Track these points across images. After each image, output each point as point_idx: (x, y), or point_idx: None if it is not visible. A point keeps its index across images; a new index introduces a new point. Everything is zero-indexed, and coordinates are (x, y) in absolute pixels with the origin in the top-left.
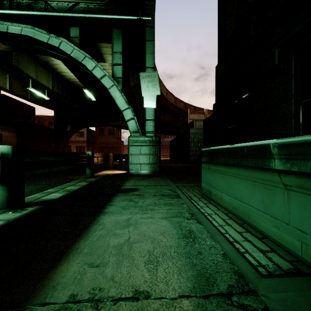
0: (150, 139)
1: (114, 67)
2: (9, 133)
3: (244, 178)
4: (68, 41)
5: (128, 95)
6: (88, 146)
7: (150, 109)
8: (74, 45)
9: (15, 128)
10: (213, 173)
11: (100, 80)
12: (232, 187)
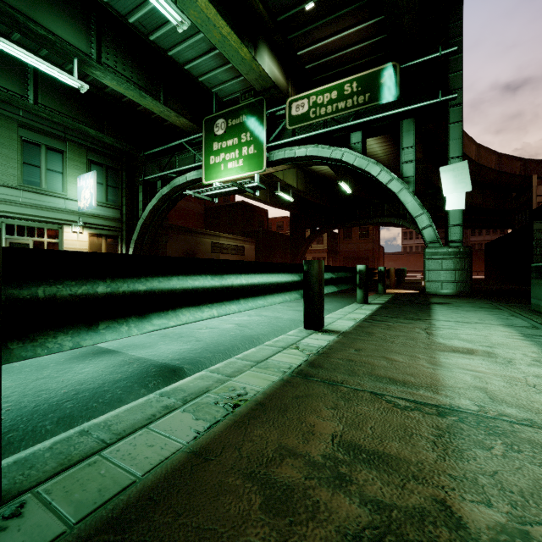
0: (456, 250)
1: (404, 166)
2: (250, 246)
3: None
4: (350, 150)
5: (398, 173)
6: (329, 256)
7: (456, 211)
8: (357, 153)
9: (254, 239)
10: (541, 287)
11: (387, 186)
12: None
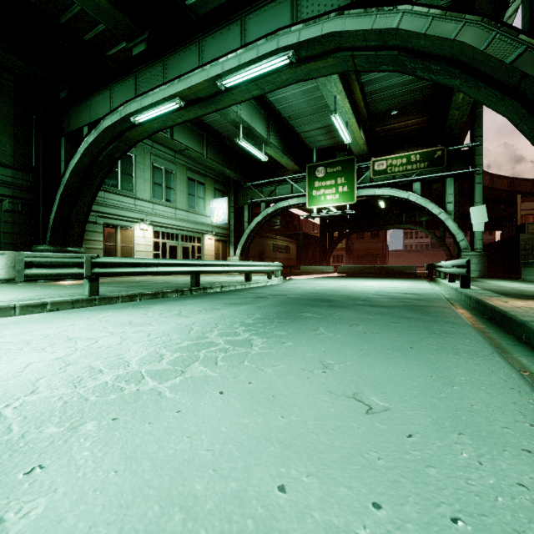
0: (479, 253)
1: (447, 204)
2: (293, 246)
3: (532, 270)
4: (413, 193)
5: None
6: (346, 254)
7: (478, 232)
8: (418, 195)
9: (295, 240)
10: (525, 270)
11: (437, 216)
12: (530, 274)
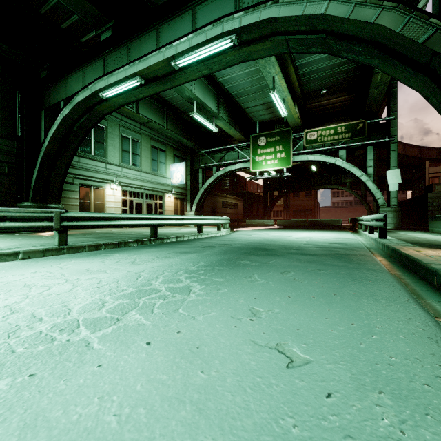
0: (394, 209)
1: (367, 168)
2: (240, 203)
3: (439, 223)
4: (340, 159)
5: None
6: (284, 209)
7: (394, 191)
8: (343, 161)
9: (242, 198)
10: (433, 223)
11: (359, 178)
12: (437, 226)
